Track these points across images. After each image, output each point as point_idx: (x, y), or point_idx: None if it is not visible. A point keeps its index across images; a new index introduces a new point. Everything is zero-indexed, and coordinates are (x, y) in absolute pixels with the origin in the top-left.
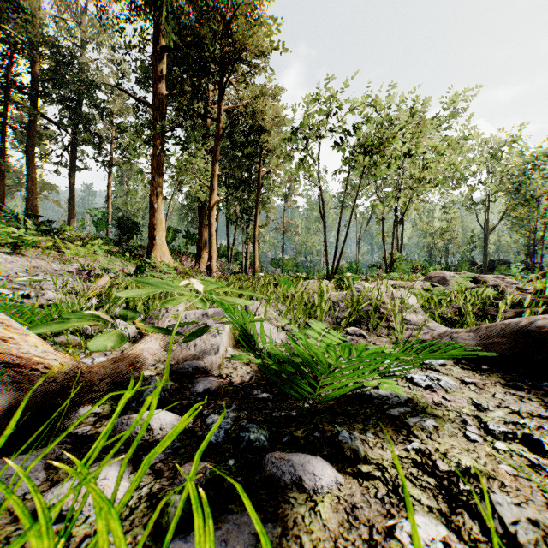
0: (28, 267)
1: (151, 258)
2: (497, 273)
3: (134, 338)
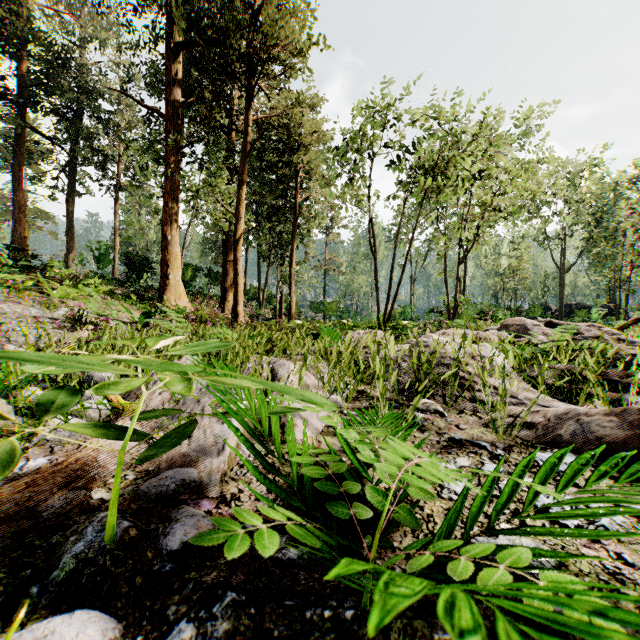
0: None
1: (163, 301)
2: (578, 320)
3: (110, 418)
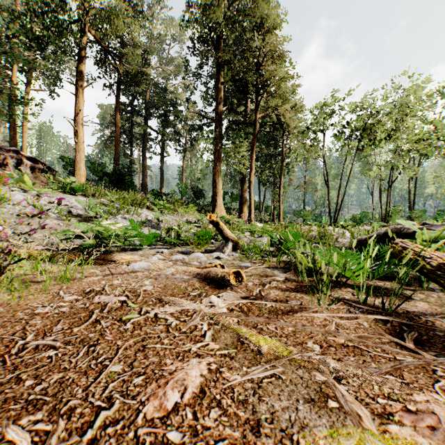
0: (170, 219)
1: (214, 213)
2: None
3: None
